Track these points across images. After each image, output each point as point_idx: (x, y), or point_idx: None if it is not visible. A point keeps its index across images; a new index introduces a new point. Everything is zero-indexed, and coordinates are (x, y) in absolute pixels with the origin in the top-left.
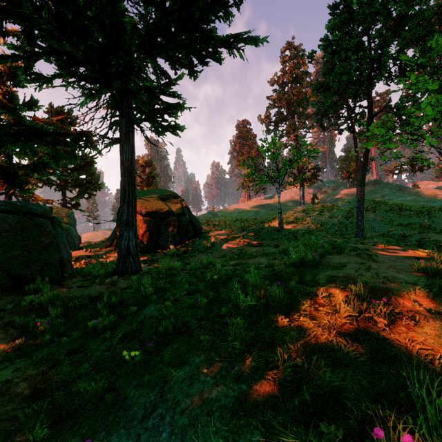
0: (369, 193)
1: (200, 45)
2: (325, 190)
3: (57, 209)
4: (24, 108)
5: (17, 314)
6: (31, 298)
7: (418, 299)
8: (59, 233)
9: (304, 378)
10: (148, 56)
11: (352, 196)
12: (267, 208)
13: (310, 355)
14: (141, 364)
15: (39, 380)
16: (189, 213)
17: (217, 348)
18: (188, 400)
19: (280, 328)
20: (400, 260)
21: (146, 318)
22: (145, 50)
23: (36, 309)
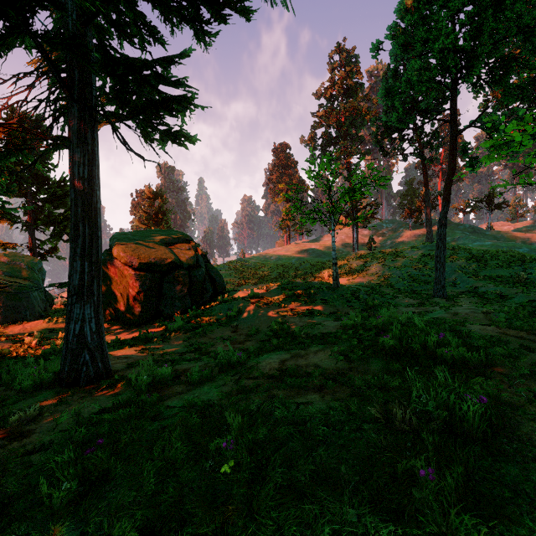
0: None
1: None
2: (383, 232)
3: (14, 257)
4: None
5: None
6: None
7: None
8: None
9: None
10: None
11: (416, 239)
12: (312, 254)
13: None
14: None
15: None
16: (207, 263)
17: None
18: None
19: None
20: None
21: None
22: None
23: None
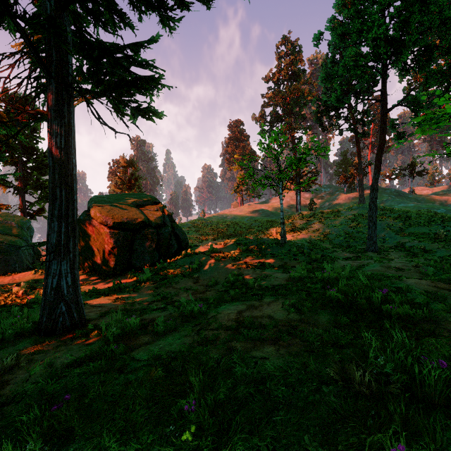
0: (368, 198)
1: None
2: (321, 195)
3: (6, 217)
4: None
5: None
6: None
7: None
8: None
9: None
10: None
11: (350, 202)
12: (262, 214)
13: None
14: None
15: None
16: (172, 222)
17: None
18: None
19: None
20: None
21: None
22: None
23: None
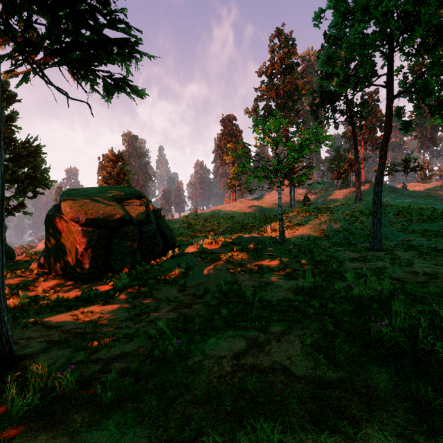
0: (362, 194)
1: None
2: (315, 191)
3: None
4: None
5: None
6: None
7: None
8: None
9: None
10: None
11: (344, 197)
12: (255, 210)
13: None
14: None
15: None
16: (158, 218)
17: None
18: None
19: None
20: None
21: None
22: None
23: None
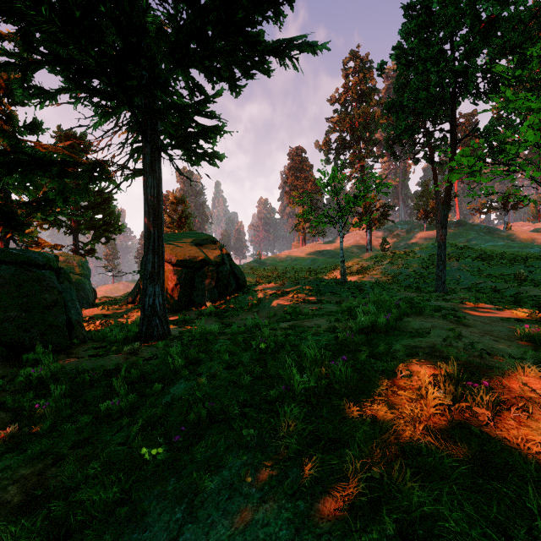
0: (452, 236)
1: (244, 53)
2: (397, 233)
3: (67, 257)
4: (24, 131)
5: (11, 393)
6: (29, 371)
7: (528, 380)
8: (66, 287)
9: (383, 496)
10: (178, 66)
11: (430, 240)
12: (326, 255)
13: (389, 460)
14: (165, 465)
15: (33, 482)
16: (230, 261)
17: (265, 446)
18: (225, 521)
19: (348, 420)
20: (495, 322)
21: (173, 400)
22: (175, 59)
23: (35, 385)
